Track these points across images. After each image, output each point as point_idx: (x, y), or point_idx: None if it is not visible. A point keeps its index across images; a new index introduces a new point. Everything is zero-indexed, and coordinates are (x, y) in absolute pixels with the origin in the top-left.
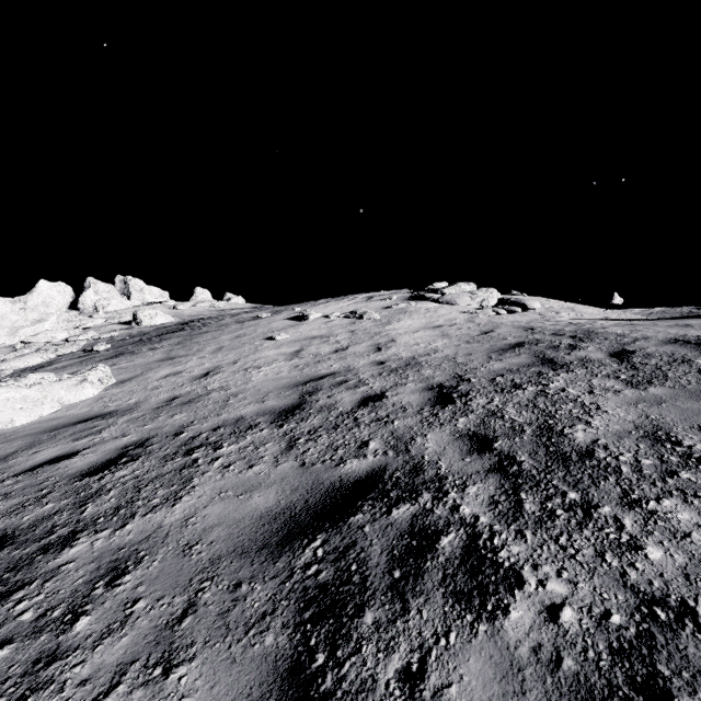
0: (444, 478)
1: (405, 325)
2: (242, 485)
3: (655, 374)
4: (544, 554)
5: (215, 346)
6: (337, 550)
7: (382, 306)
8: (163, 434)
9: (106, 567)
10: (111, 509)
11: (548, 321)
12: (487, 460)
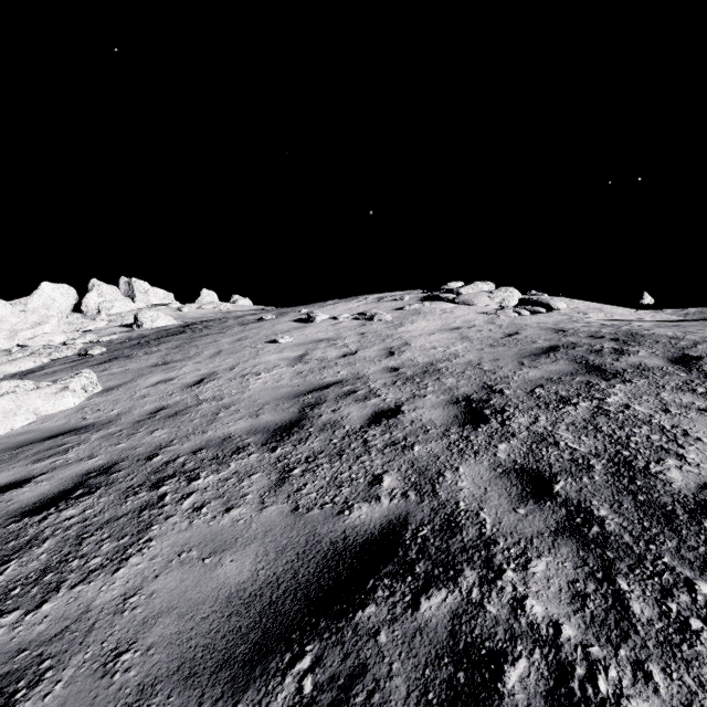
0: (491, 542)
1: (420, 327)
2: (212, 541)
3: None
4: None
5: (213, 350)
6: (336, 682)
7: (394, 307)
8: (135, 456)
9: None
10: (35, 573)
11: (577, 322)
12: (551, 513)
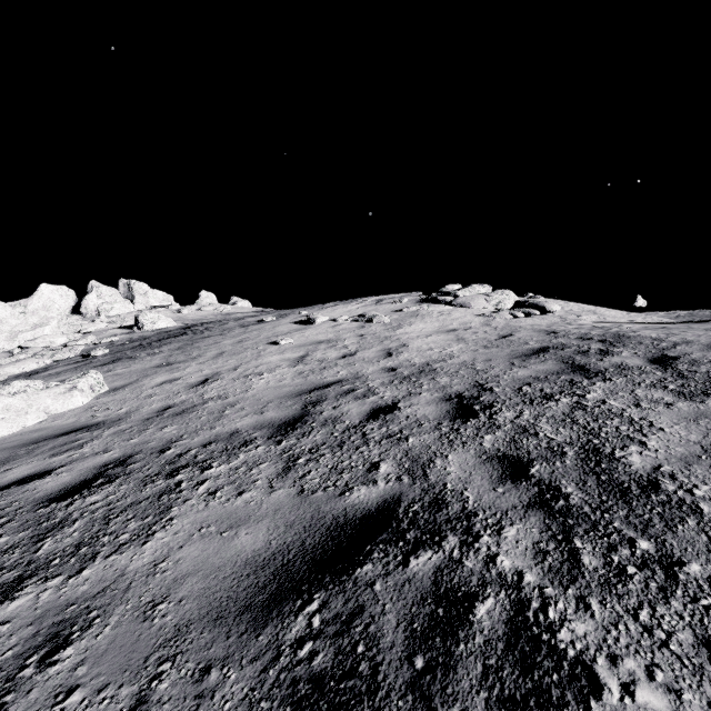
0: (472, 514)
1: (417, 329)
2: (228, 518)
3: (709, 383)
4: (623, 639)
5: (216, 351)
6: (339, 619)
7: (393, 309)
8: (148, 450)
9: (46, 633)
10: (70, 547)
11: (570, 324)
12: (525, 491)
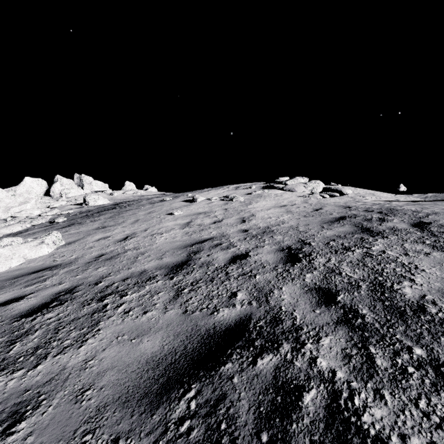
0: (299, 328)
1: (261, 205)
2: (136, 330)
3: None
4: (409, 422)
5: (133, 219)
6: (209, 403)
7: (246, 192)
8: (87, 283)
9: (9, 411)
10: (31, 349)
11: (358, 202)
12: (334, 312)
